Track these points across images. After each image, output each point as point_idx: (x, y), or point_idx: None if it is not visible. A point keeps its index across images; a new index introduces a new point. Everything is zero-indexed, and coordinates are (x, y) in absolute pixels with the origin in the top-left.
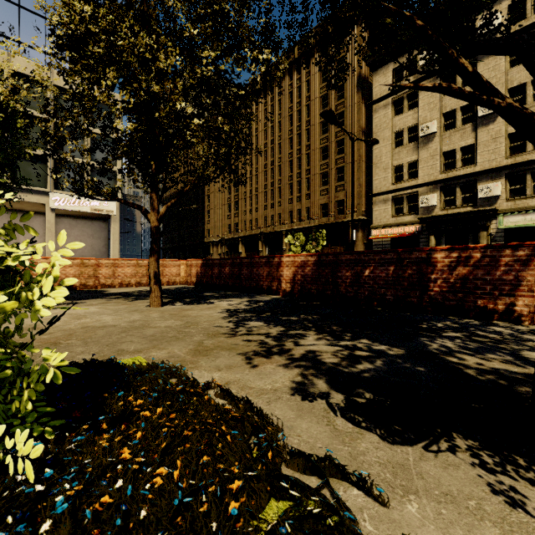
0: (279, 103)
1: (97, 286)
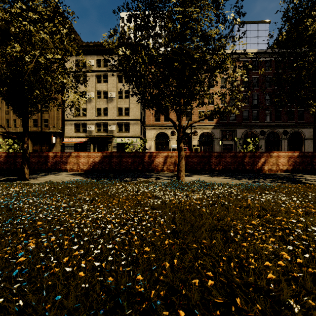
0: None
1: None
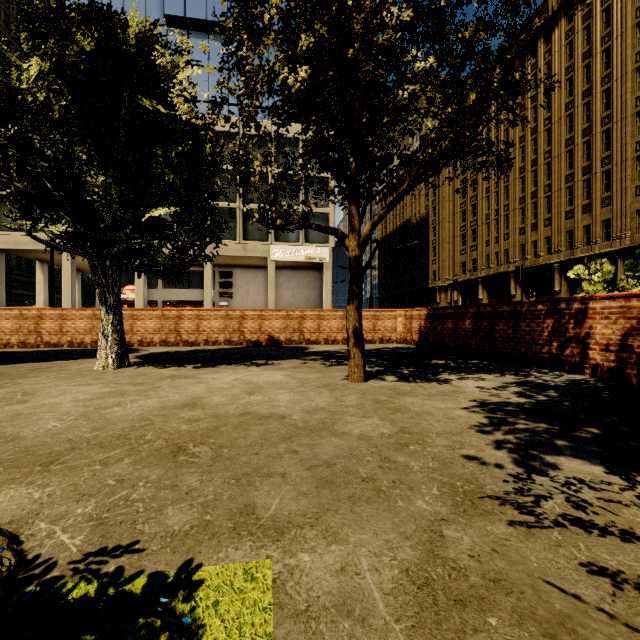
0: (547, 67)
1: (301, 342)
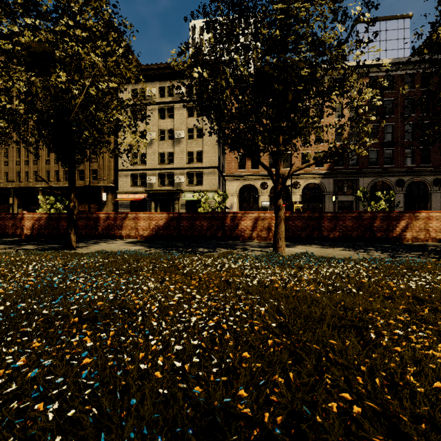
0: None
1: None
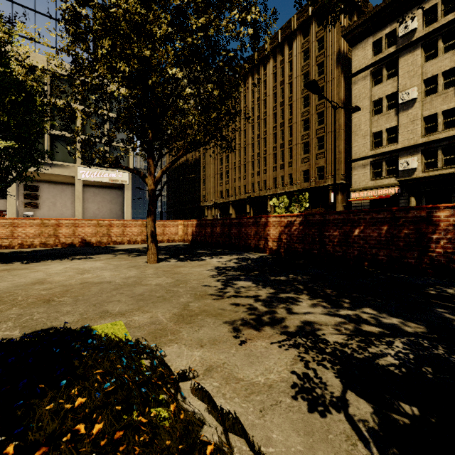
0: (264, 83)
1: (110, 243)
